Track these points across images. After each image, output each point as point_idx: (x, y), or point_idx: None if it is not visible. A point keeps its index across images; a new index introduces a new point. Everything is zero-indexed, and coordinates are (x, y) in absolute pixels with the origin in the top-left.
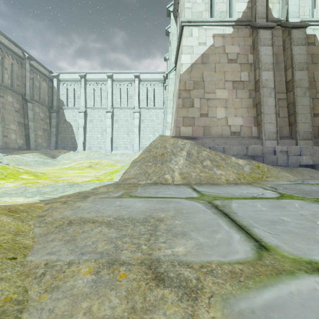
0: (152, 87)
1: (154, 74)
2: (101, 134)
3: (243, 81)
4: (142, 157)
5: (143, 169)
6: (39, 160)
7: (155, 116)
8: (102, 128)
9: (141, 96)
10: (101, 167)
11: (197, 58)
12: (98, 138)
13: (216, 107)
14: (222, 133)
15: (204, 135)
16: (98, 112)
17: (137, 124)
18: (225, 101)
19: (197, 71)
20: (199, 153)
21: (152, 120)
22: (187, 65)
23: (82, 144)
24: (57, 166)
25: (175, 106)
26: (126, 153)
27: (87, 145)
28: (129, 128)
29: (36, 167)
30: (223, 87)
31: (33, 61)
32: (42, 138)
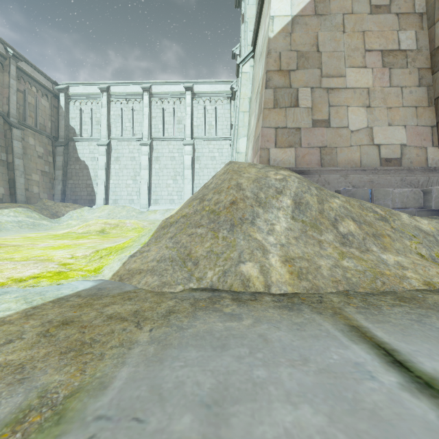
0: (212, 106)
1: (216, 84)
2: (133, 180)
3: (405, 51)
4: (184, 212)
5: (182, 245)
6: (24, 221)
7: (217, 151)
8: (135, 170)
9: (196, 120)
10: (121, 232)
11: (304, 5)
12: (128, 186)
13: (346, 106)
14: (361, 162)
15: (322, 167)
16: (128, 146)
17: (190, 164)
18: (366, 94)
19: (304, 31)
20: (323, 203)
21: (212, 158)
22: (283, 18)
23: (104, 196)
24: (50, 231)
25: (256, 112)
26: (172, 209)
27: (111, 197)
28: (177, 170)
29: (12, 232)
30: (361, 65)
31: (24, 63)
32: (39, 185)
